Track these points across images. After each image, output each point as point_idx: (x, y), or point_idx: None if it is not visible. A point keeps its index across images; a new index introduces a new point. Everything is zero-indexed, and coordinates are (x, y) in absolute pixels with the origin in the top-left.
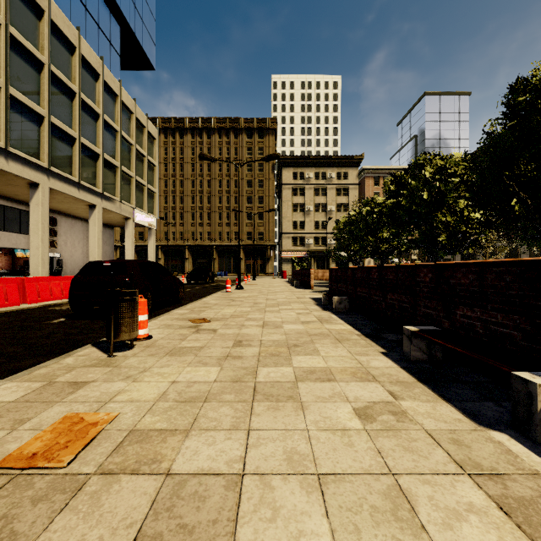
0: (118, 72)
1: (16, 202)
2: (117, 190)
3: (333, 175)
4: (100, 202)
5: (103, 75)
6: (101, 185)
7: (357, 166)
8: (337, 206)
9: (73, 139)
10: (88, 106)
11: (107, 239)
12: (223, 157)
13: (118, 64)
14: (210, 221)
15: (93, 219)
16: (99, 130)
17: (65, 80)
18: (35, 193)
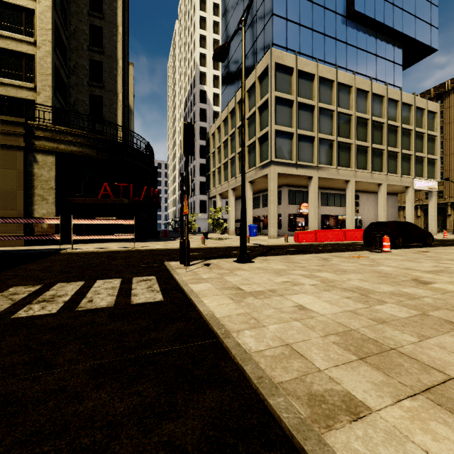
0: (400, 78)
1: (339, 190)
2: (398, 169)
3: None
4: (384, 181)
5: (387, 95)
6: (385, 169)
7: None
8: None
9: (367, 148)
10: (376, 122)
11: (392, 204)
12: None
13: (400, 73)
14: None
15: (380, 193)
16: (384, 133)
17: (363, 116)
18: (348, 185)
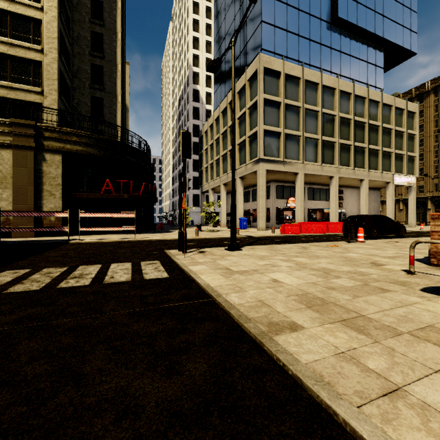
0: (382, 80)
1: (324, 185)
2: (379, 165)
3: None
4: (366, 177)
5: (368, 97)
6: (367, 166)
7: None
8: None
9: (350, 146)
10: (359, 122)
11: (375, 198)
12: None
13: (382, 75)
14: None
15: (362, 188)
16: (366, 132)
17: (346, 116)
18: (332, 181)
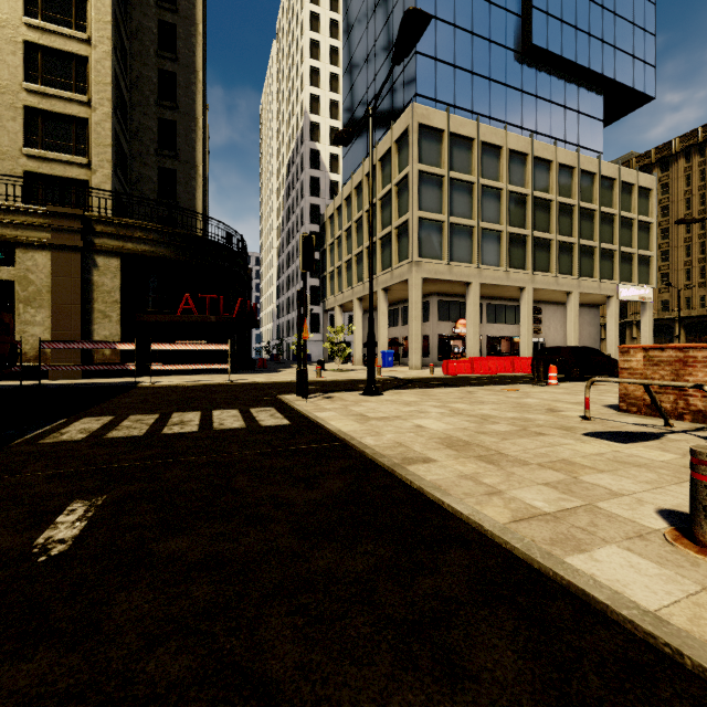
0: (601, 139)
1: (512, 300)
2: (595, 271)
3: None
4: (576, 288)
5: (579, 166)
6: (577, 272)
7: None
8: None
9: (551, 241)
10: (564, 204)
11: (591, 320)
12: None
13: (601, 131)
14: None
15: (569, 305)
16: (574, 220)
17: (544, 196)
18: (522, 295)
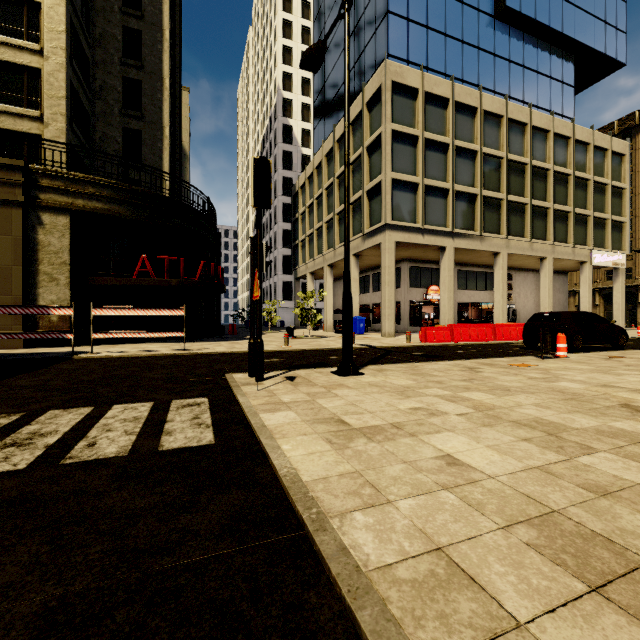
0: (572, 106)
1: (483, 267)
2: (569, 236)
3: None
4: (550, 253)
5: (553, 129)
6: (551, 237)
7: None
8: None
9: (525, 205)
10: (538, 168)
11: (560, 286)
12: None
13: (572, 97)
14: None
15: (543, 271)
16: (549, 185)
17: (518, 159)
18: (497, 260)
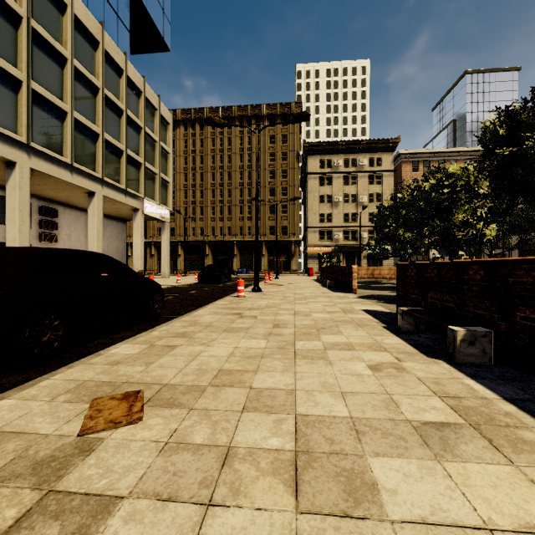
0: (128, 49)
1: None
2: (122, 177)
3: (365, 161)
4: (100, 189)
5: (103, 43)
6: (101, 169)
7: (392, 151)
8: (369, 196)
9: (64, 114)
10: (84, 78)
11: (119, 234)
12: (244, 147)
13: (128, 41)
14: (230, 215)
15: (92, 208)
16: (98, 106)
17: (52, 41)
18: (11, 173)
